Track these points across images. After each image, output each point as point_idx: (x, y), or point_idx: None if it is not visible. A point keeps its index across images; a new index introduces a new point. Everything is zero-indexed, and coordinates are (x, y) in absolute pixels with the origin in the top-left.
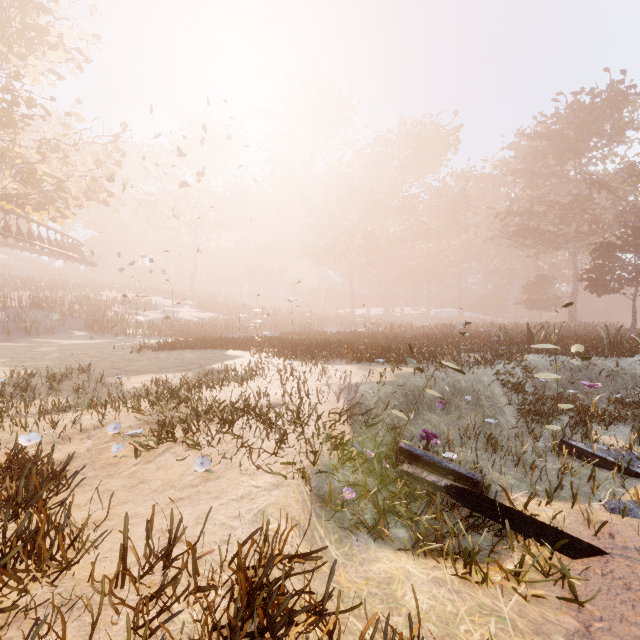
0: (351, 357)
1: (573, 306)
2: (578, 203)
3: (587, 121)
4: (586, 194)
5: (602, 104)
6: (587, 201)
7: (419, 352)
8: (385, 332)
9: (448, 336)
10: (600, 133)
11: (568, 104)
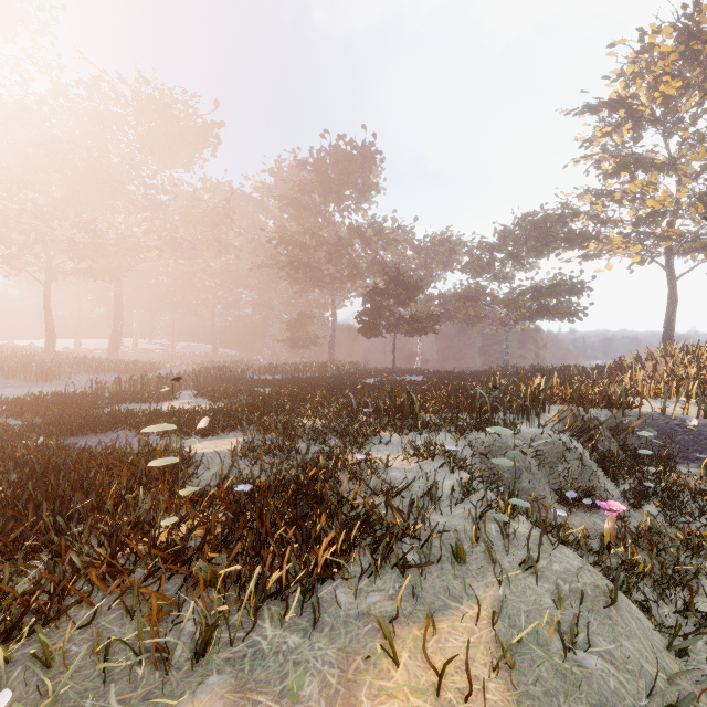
0: (150, 616)
1: (332, 346)
2: (342, 246)
3: (348, 169)
4: (349, 239)
5: (357, 159)
6: (348, 246)
7: (393, 526)
8: (141, 394)
9: (268, 400)
10: (355, 185)
11: (332, 146)
